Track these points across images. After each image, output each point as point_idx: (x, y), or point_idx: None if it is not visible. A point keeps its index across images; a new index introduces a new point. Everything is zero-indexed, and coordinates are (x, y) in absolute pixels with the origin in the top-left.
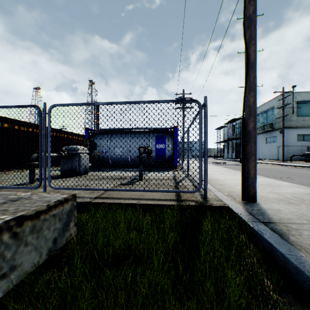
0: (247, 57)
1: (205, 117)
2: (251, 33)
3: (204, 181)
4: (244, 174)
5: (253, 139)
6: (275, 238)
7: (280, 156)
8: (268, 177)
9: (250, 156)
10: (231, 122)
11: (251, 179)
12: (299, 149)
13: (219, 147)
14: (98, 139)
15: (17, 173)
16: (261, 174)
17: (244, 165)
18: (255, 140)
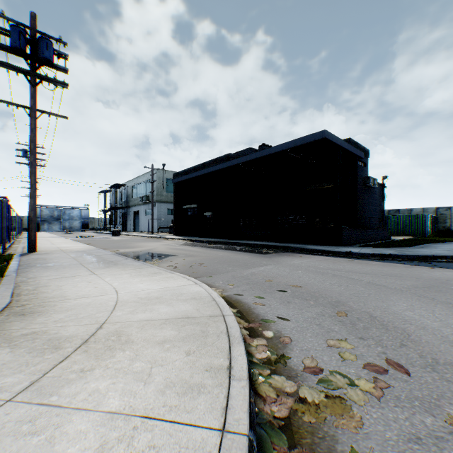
0: (31, 181)
1: (4, 209)
2: (33, 170)
3: (3, 244)
4: (30, 239)
5: (34, 221)
6: (19, 256)
7: (154, 228)
8: (96, 245)
9: (33, 230)
10: (116, 187)
11: (33, 241)
12: (169, 222)
13: (105, 217)
14: None
15: None
16: (98, 243)
17: (30, 234)
18: (35, 222)
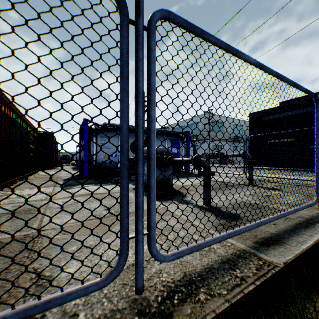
0: None
1: None
2: None
3: None
4: None
5: None
6: None
7: None
8: None
9: None
10: None
11: None
12: None
13: None
14: (103, 137)
15: (35, 199)
16: None
17: None
18: None
